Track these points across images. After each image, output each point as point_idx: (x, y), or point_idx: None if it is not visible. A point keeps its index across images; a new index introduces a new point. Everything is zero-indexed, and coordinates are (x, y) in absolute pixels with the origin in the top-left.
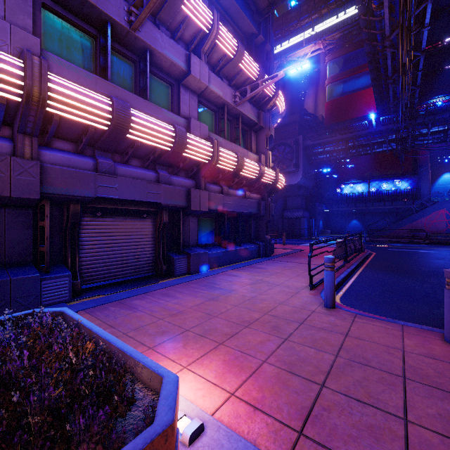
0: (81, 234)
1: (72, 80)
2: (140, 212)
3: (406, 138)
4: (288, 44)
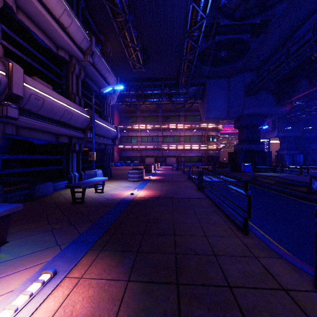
0: (166, 159)
1: (165, 144)
2: (173, 157)
3: None
4: None
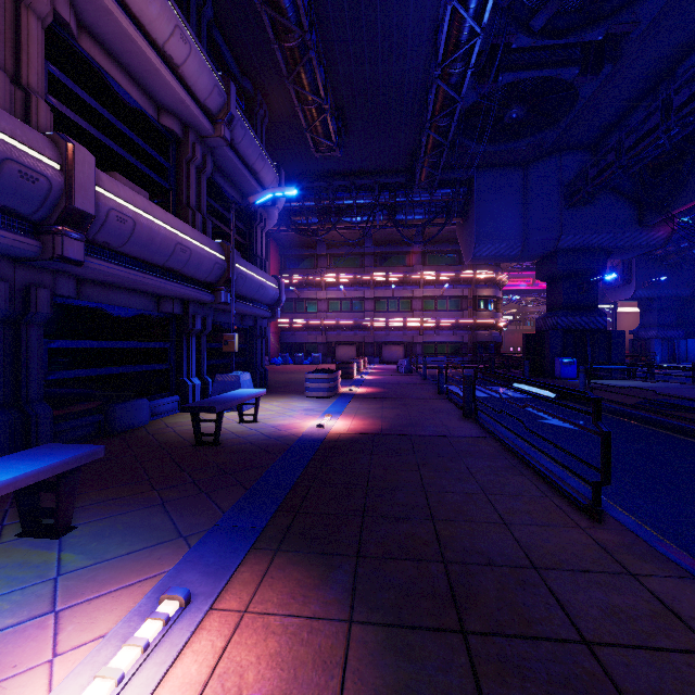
0: (383, 350)
1: (379, 316)
2: (398, 344)
3: None
4: None
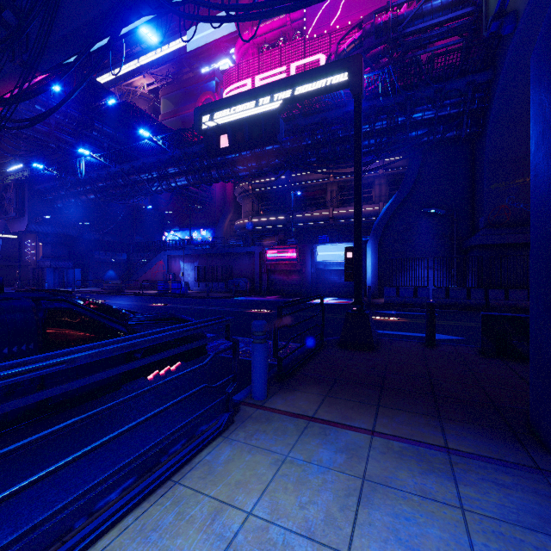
0: None
1: None
2: None
3: (105, 189)
4: (122, 71)
